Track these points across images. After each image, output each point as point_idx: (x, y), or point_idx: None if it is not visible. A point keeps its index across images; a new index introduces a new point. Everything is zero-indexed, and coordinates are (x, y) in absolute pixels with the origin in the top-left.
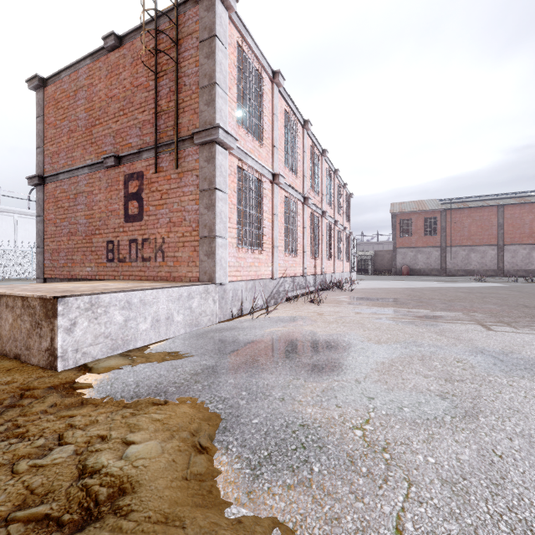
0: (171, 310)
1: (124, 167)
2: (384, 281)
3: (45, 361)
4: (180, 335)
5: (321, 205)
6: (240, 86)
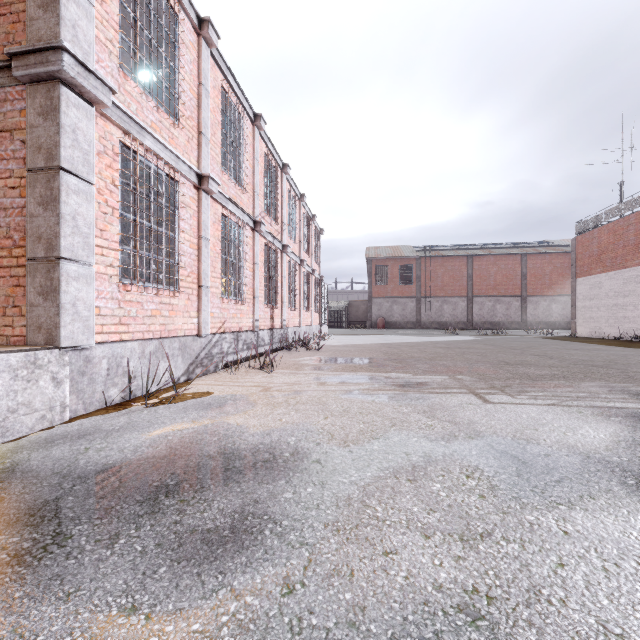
0: None
1: None
2: (359, 335)
3: None
4: None
5: (281, 236)
6: (128, 9)
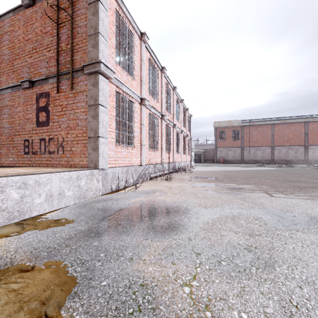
0: (63, 188)
1: (36, 89)
2: (210, 166)
3: None
4: (70, 205)
5: (173, 120)
6: (117, 38)
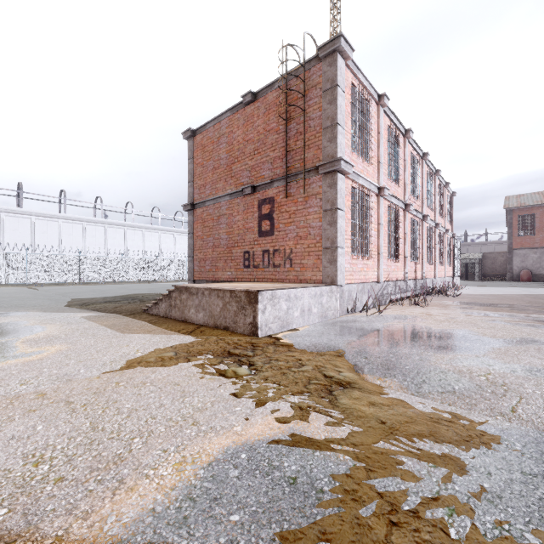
0: (311, 304)
1: (258, 194)
2: (497, 287)
3: (249, 330)
4: (316, 323)
5: (421, 209)
6: (353, 118)
